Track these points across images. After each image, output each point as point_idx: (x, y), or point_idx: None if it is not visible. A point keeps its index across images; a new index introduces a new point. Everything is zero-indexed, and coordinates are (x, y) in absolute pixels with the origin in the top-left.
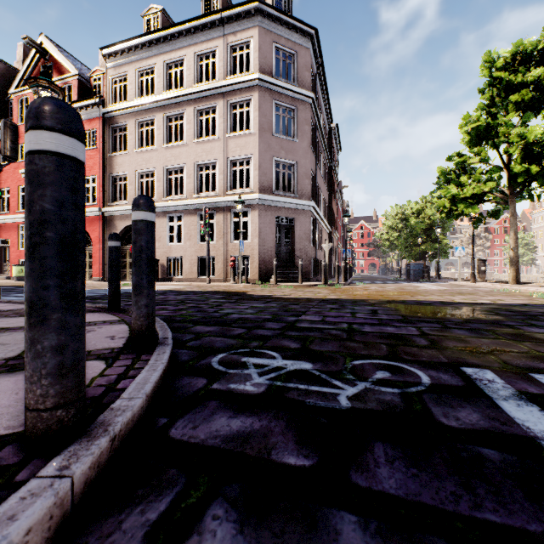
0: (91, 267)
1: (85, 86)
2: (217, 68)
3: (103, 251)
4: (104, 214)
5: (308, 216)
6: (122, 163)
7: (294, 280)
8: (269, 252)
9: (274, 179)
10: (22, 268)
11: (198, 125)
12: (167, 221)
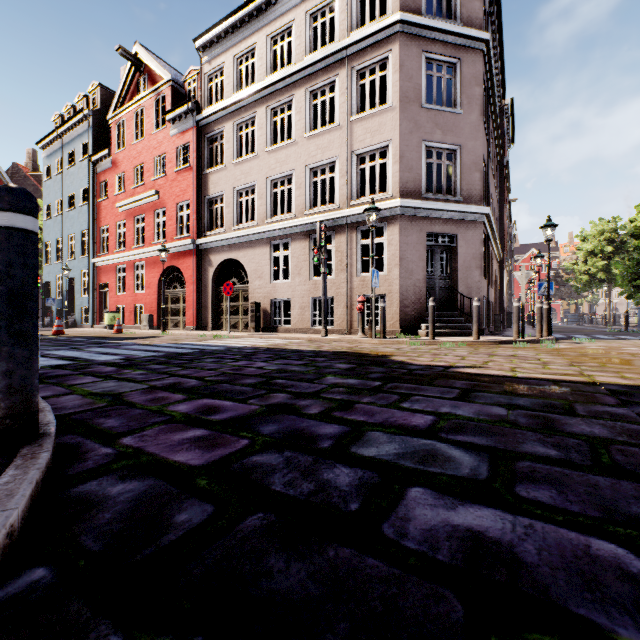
0: (185, 313)
1: (179, 94)
2: (336, 25)
3: (197, 293)
4: (199, 247)
5: (480, 230)
6: (218, 181)
7: (458, 333)
8: (415, 289)
9: (424, 176)
10: (114, 315)
11: (311, 113)
12: (270, 251)
